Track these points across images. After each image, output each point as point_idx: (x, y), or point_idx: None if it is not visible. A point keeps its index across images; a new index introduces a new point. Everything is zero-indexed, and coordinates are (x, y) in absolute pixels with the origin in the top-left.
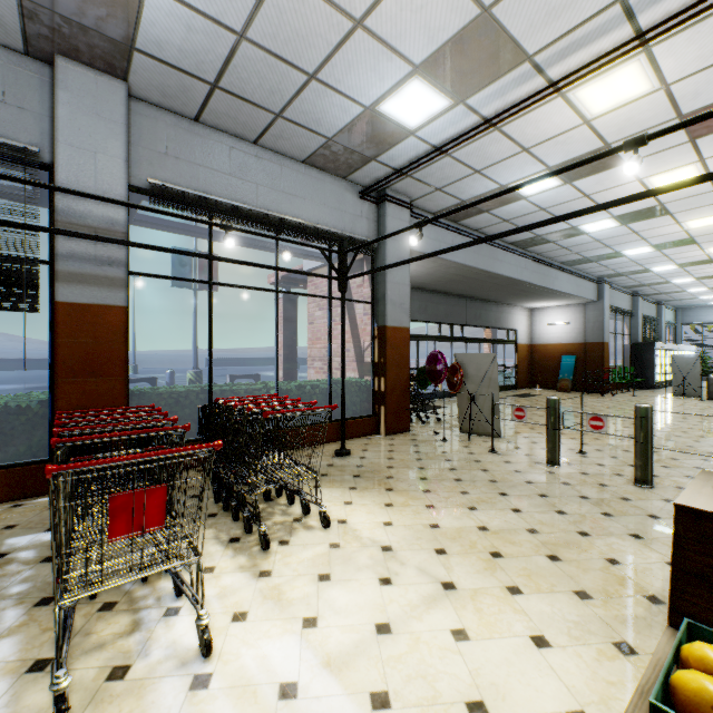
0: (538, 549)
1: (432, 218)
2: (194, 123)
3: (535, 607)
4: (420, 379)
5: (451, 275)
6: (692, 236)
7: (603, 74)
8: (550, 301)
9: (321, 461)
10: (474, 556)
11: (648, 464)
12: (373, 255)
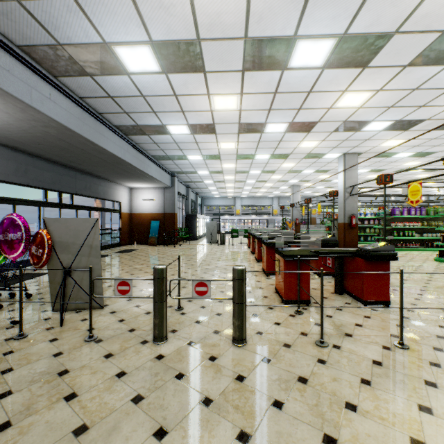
0: None
1: None
2: None
3: None
4: None
5: (54, 139)
6: (220, 154)
7: None
8: (144, 183)
9: None
10: None
11: (244, 321)
12: None
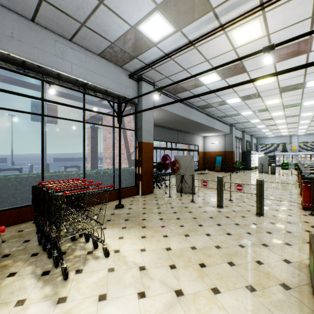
0: (223, 259)
1: (166, 86)
2: (31, 22)
3: (229, 302)
4: (158, 167)
5: (172, 120)
6: (267, 108)
7: (244, 24)
8: (212, 133)
9: (107, 212)
10: (191, 268)
11: (262, 206)
12: (136, 107)
